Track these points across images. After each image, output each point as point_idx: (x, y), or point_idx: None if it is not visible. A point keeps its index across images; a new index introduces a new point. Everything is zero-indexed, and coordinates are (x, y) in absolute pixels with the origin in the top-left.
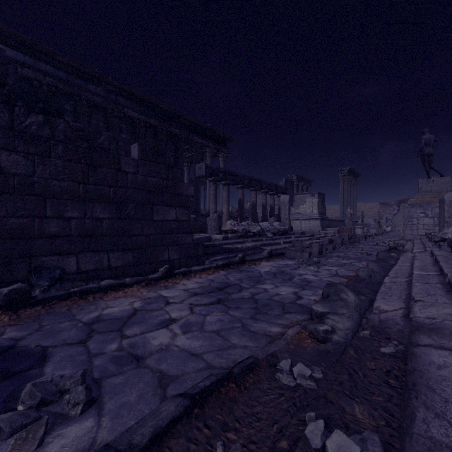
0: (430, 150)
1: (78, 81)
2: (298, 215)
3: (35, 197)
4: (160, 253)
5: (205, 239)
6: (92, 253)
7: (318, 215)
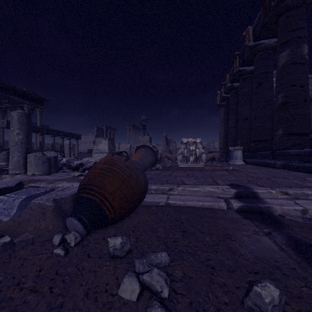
0: (144, 123)
1: None
2: (98, 150)
3: None
4: None
5: None
6: None
7: (108, 150)
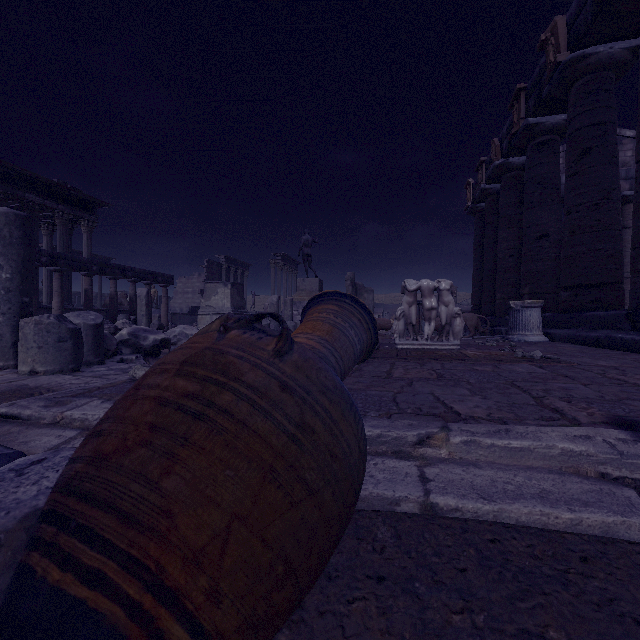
0: (308, 251)
1: None
2: (209, 309)
3: None
4: None
5: None
6: None
7: (231, 309)
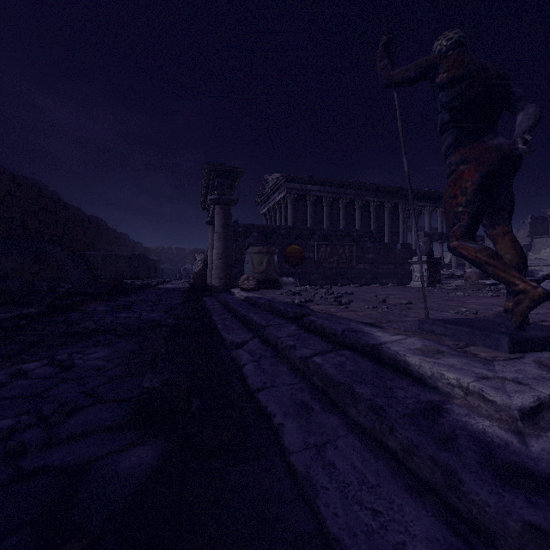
0: None
1: (341, 190)
2: (538, 261)
3: (377, 264)
4: (407, 281)
5: None
6: (388, 279)
7: None
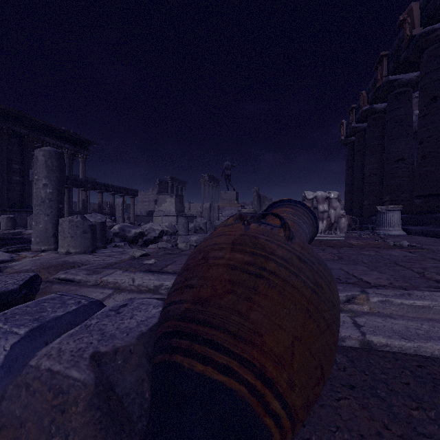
0: (229, 172)
1: None
2: (161, 212)
3: None
4: None
5: (13, 233)
6: None
7: (175, 212)
